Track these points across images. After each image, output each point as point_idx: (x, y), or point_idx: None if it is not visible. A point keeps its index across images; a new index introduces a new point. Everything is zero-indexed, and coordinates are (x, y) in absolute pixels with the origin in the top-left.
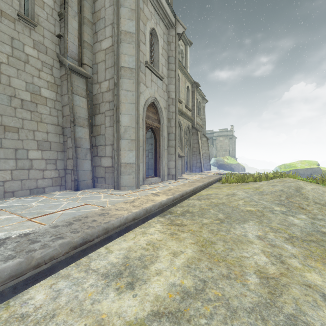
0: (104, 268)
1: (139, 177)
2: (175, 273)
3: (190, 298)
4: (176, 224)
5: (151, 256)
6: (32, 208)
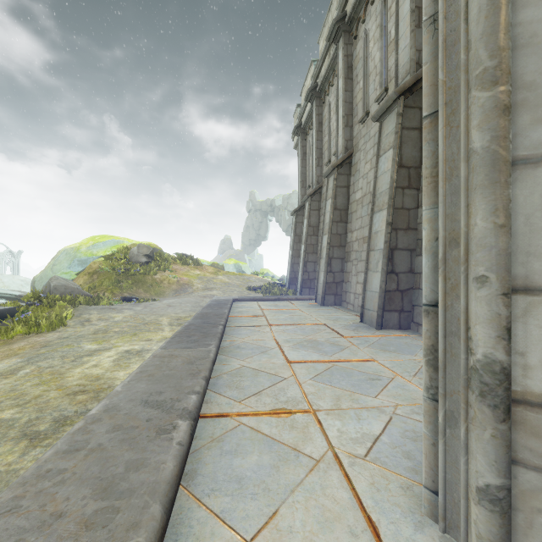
0: (154, 351)
1: (470, 448)
2: (96, 358)
3: (88, 354)
4: (88, 392)
5: (120, 361)
6: (328, 343)
